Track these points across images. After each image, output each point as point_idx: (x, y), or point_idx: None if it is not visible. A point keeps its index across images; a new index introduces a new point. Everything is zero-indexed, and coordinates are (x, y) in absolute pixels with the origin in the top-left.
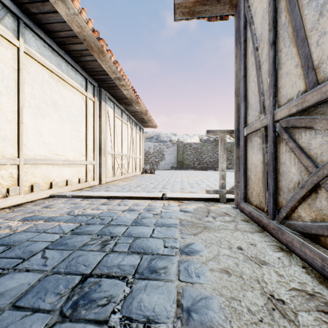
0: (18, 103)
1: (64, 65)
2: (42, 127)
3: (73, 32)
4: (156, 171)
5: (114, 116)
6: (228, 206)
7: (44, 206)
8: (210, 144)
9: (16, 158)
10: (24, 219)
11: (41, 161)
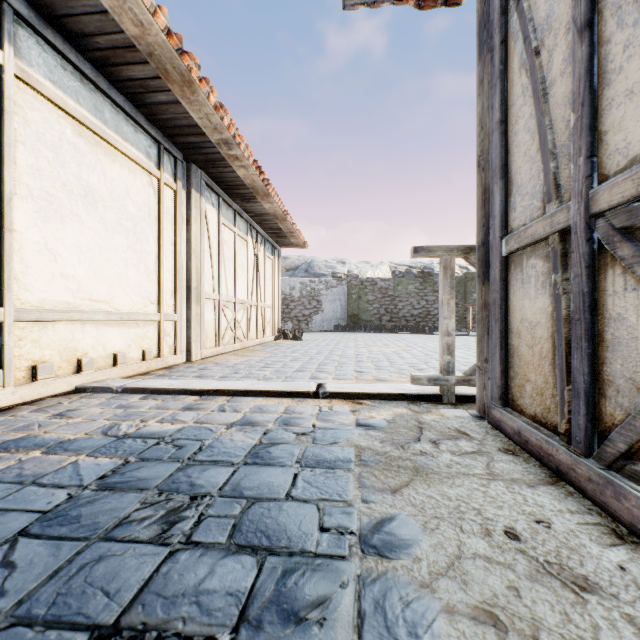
0: (1, 187)
1: (109, 112)
2: (58, 242)
3: (125, 37)
4: (305, 335)
5: (218, 221)
6: (463, 413)
7: (56, 414)
8: (413, 281)
9: None
10: None
11: (56, 313)
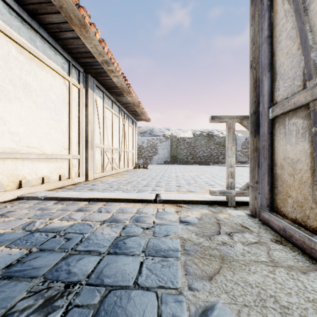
0: None
1: (39, 42)
2: (6, 113)
3: None
4: (149, 166)
5: (103, 106)
6: (241, 213)
7: None
8: (204, 139)
9: None
10: None
11: (5, 154)
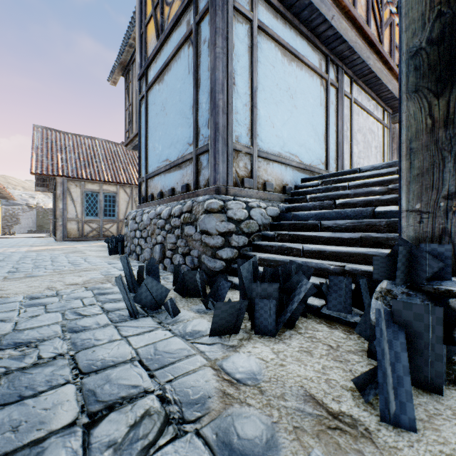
0: None
1: None
2: None
3: None
4: None
5: None
6: (52, 237)
7: None
8: None
9: None
10: None
11: None
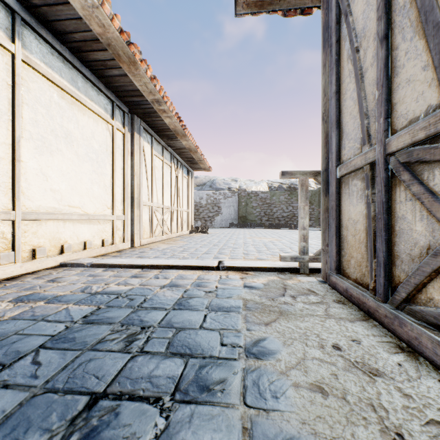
0: (13, 133)
1: (81, 82)
2: (48, 168)
3: (93, 34)
4: (210, 230)
5: (151, 153)
6: (313, 279)
7: (49, 280)
8: (283, 193)
9: (10, 210)
10: (17, 299)
11: (48, 215)
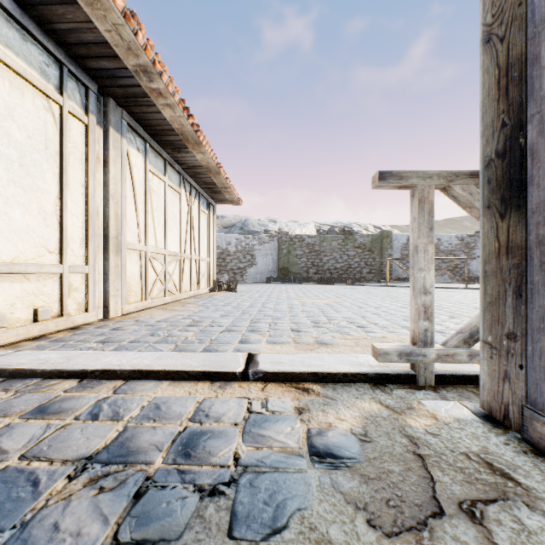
0: None
1: None
2: None
3: None
4: (240, 287)
5: (145, 168)
6: (461, 410)
7: None
8: (336, 238)
9: None
10: None
11: None
